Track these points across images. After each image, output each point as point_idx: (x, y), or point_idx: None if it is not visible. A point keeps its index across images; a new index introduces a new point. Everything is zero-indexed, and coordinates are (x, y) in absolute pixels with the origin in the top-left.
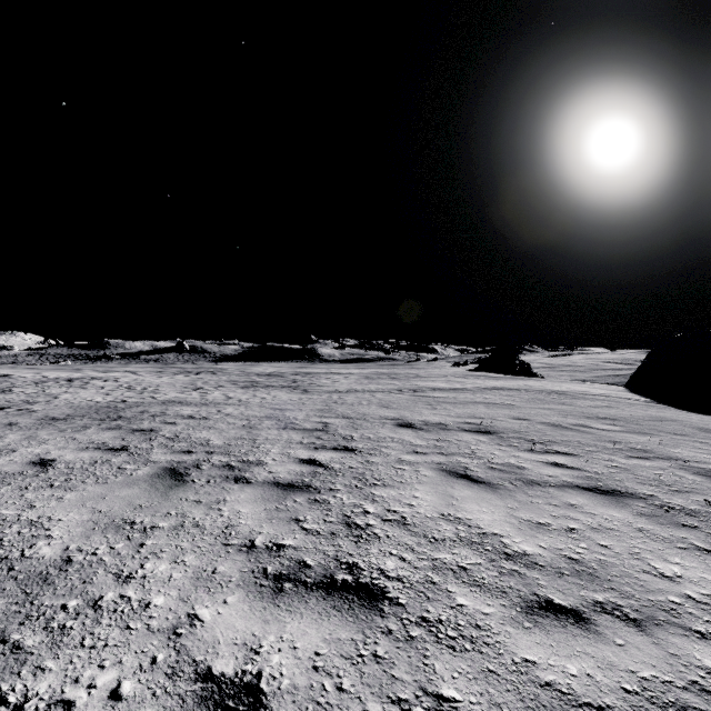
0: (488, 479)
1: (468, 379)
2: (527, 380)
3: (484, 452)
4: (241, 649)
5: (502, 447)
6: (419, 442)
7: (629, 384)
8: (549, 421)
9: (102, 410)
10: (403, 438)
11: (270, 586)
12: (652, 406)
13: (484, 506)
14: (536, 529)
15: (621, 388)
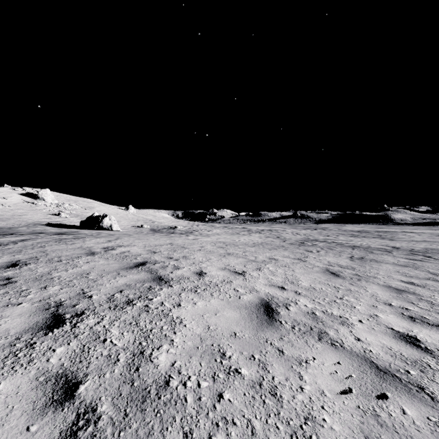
0: None
1: None
2: None
3: None
4: (407, 261)
5: None
6: None
7: None
8: None
9: (310, 239)
10: None
11: (409, 259)
12: None
13: None
14: None
15: None
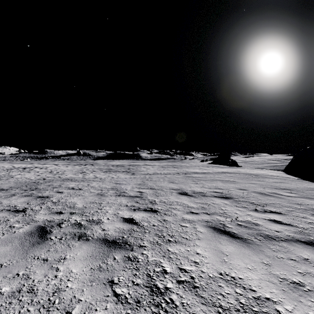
0: (240, 234)
1: (209, 168)
2: (236, 168)
3: (231, 212)
4: None
5: (239, 208)
6: (192, 205)
7: (285, 170)
8: (257, 191)
9: (30, 184)
10: (183, 202)
11: None
12: (302, 181)
13: (247, 262)
14: (296, 290)
15: (282, 172)
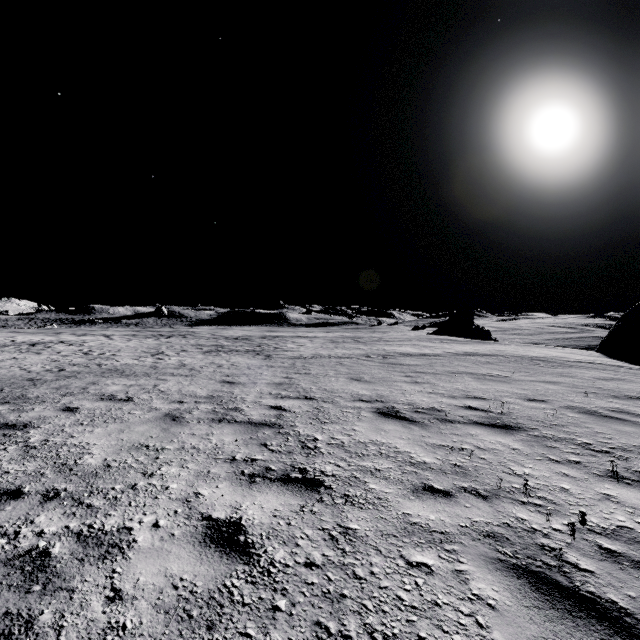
0: None
1: (433, 343)
2: (494, 344)
3: (547, 486)
4: None
5: (561, 466)
6: (422, 456)
7: (602, 349)
8: (574, 404)
9: (16, 384)
10: (394, 444)
11: None
12: None
13: None
14: None
15: (595, 353)
